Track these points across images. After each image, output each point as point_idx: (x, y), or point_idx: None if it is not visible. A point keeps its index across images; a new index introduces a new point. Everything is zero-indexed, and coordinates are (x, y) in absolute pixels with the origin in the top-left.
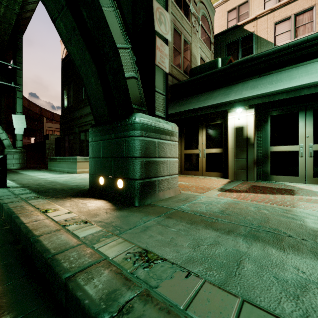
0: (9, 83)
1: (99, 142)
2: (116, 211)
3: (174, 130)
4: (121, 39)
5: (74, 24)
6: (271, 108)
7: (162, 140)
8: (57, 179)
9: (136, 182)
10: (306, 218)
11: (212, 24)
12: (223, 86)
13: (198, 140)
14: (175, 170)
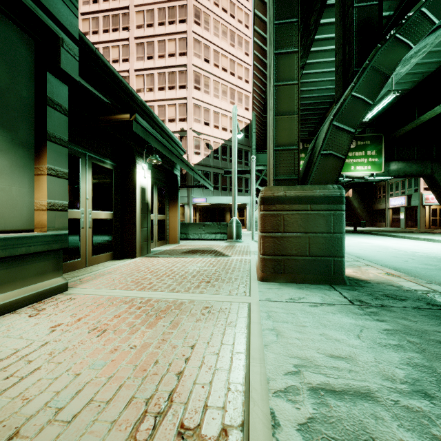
0: None
1: None
2: None
3: None
4: None
5: None
6: None
7: None
8: None
9: None
10: None
11: None
12: None
13: (81, 189)
14: None
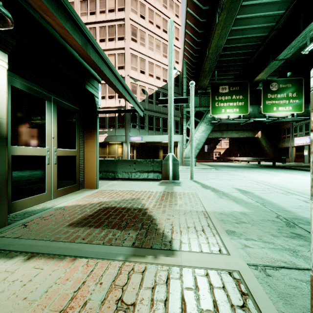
0: None
1: None
2: None
3: None
4: None
5: None
6: (13, 72)
7: None
8: None
9: None
10: (232, 210)
11: None
12: None
13: None
14: None
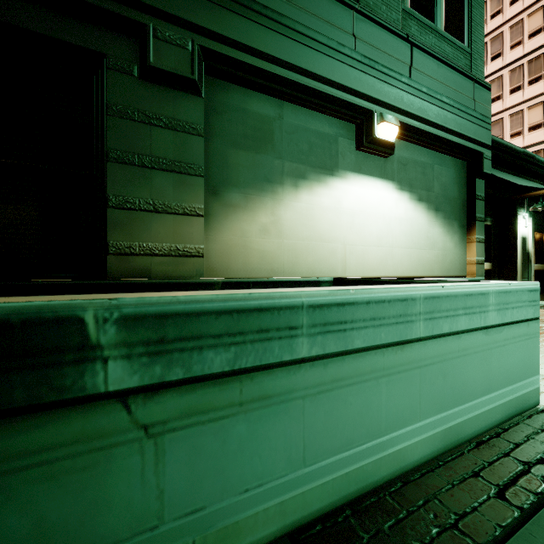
0: None
1: None
2: None
3: None
4: None
5: None
6: None
7: None
8: None
9: None
10: None
11: None
12: (519, 175)
13: None
14: None
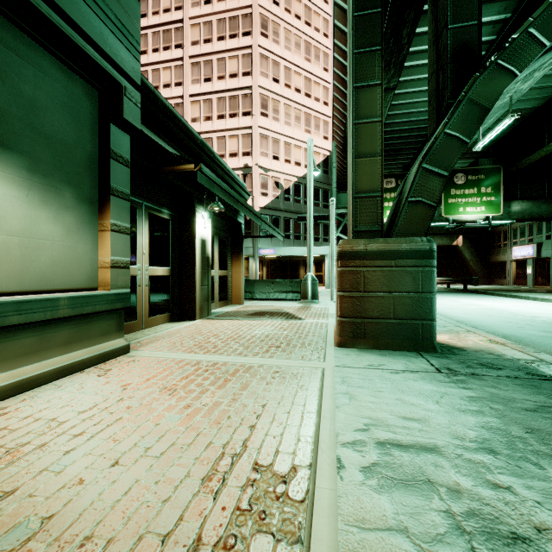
0: None
1: None
2: None
3: None
4: None
5: None
6: None
7: None
8: None
9: None
10: None
11: None
12: None
13: (138, 243)
14: None
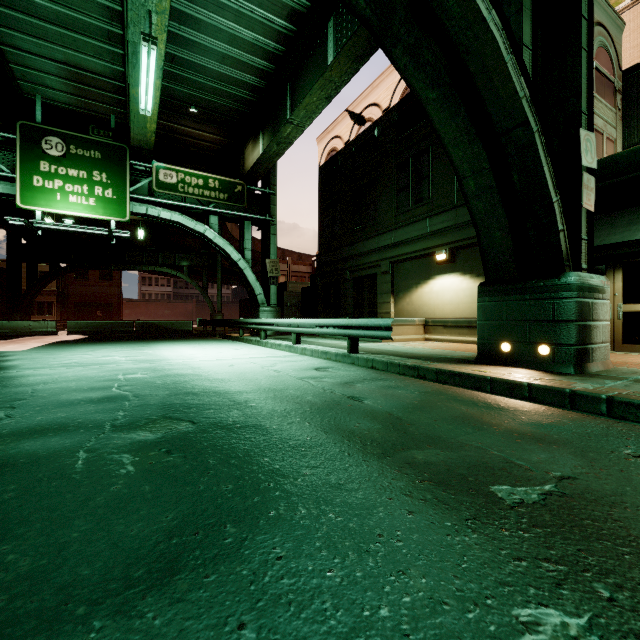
0: (263, 216)
1: (499, 303)
2: (560, 375)
3: (605, 285)
4: (552, 193)
5: (492, 184)
6: None
7: (595, 300)
8: (383, 348)
9: (573, 348)
10: None
11: (618, 52)
12: None
13: None
14: (606, 336)
